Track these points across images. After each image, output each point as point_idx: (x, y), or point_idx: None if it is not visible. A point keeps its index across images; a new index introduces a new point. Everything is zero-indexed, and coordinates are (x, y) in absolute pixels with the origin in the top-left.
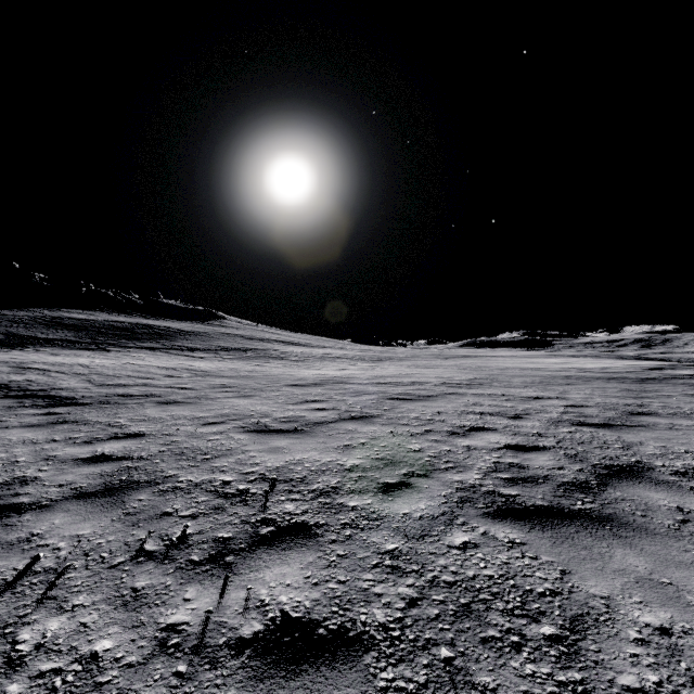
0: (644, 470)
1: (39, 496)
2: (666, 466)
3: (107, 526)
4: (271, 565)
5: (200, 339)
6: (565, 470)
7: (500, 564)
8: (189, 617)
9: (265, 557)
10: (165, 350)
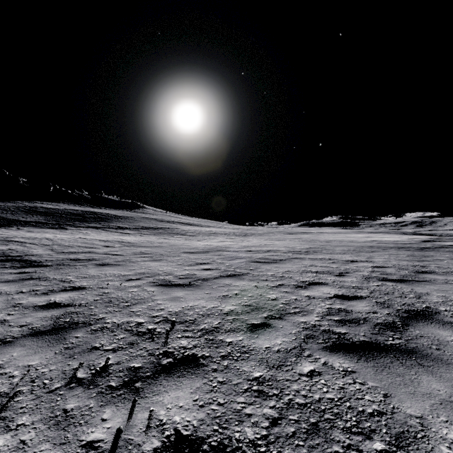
0: (433, 313)
1: (5, 334)
2: (448, 311)
3: (51, 358)
4: (169, 390)
5: (128, 221)
6: (378, 313)
7: (338, 389)
8: (104, 435)
9: (164, 383)
10: (104, 229)
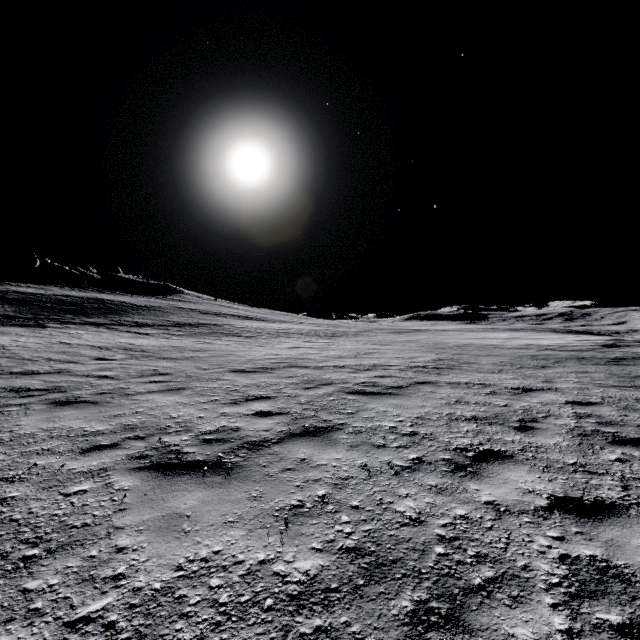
0: None
1: None
2: None
3: None
4: None
5: (152, 314)
6: None
7: None
8: None
9: None
10: (111, 326)
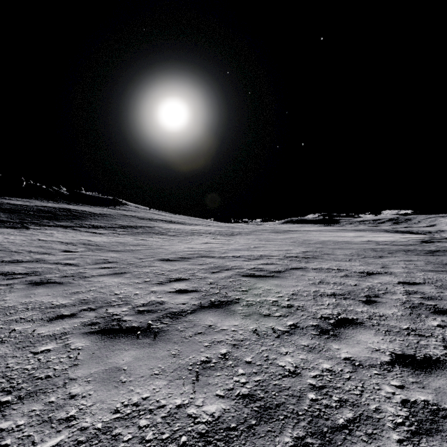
0: None
1: None
2: None
3: None
4: None
5: (105, 219)
6: None
7: None
8: None
9: None
10: (75, 228)
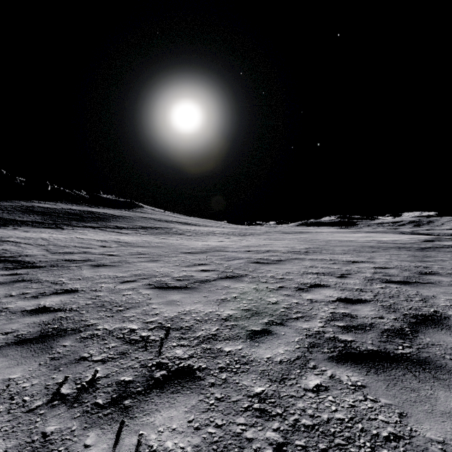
0: (442, 318)
1: None
2: None
3: (34, 370)
4: (161, 408)
5: (126, 221)
6: (384, 318)
7: (348, 407)
8: None
9: (156, 401)
10: (102, 228)
